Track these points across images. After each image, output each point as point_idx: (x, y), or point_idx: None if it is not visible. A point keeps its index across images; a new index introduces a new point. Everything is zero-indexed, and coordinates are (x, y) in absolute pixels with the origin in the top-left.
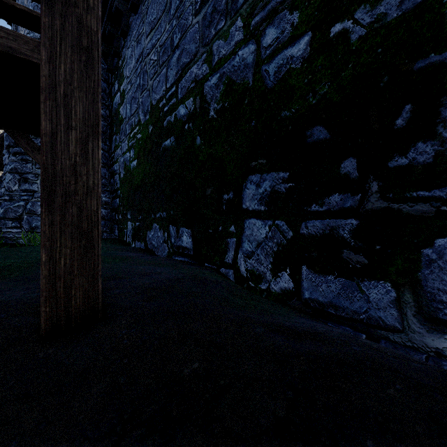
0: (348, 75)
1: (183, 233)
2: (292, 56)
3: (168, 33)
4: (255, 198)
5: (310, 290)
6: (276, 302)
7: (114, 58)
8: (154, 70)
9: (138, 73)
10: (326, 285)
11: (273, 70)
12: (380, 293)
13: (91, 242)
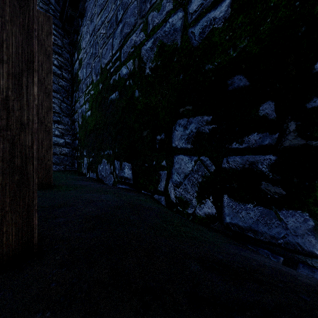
0: (267, 29)
1: (125, 166)
2: (215, 17)
3: (114, 11)
4: (182, 138)
5: (231, 216)
6: (200, 224)
7: (75, 35)
8: (103, 41)
9: (91, 44)
10: (246, 212)
11: (198, 31)
12: (298, 221)
13: (25, 177)
